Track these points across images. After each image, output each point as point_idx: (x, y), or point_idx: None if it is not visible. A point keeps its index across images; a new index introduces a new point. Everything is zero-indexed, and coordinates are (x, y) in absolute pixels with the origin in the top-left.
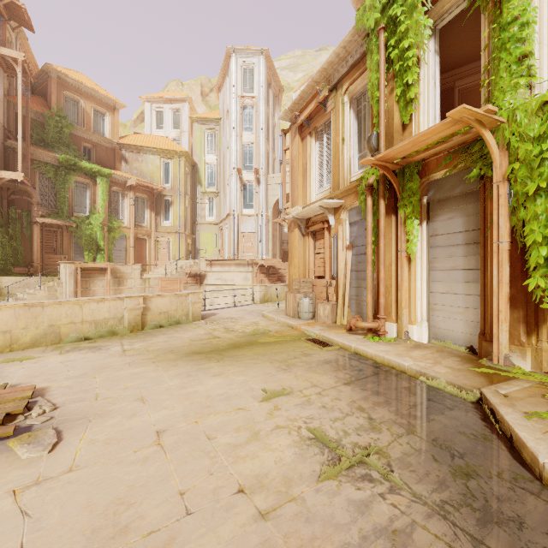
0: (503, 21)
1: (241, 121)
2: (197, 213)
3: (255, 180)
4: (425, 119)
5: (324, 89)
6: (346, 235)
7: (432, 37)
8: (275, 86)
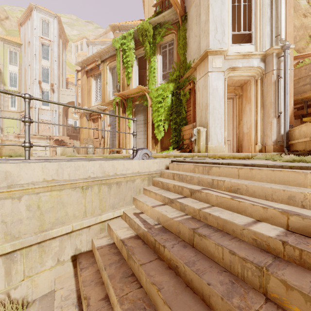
0: (150, 66)
1: (41, 52)
2: (1, 103)
3: (51, 89)
4: (134, 84)
5: (99, 60)
6: (108, 120)
7: (136, 59)
8: (63, 38)
